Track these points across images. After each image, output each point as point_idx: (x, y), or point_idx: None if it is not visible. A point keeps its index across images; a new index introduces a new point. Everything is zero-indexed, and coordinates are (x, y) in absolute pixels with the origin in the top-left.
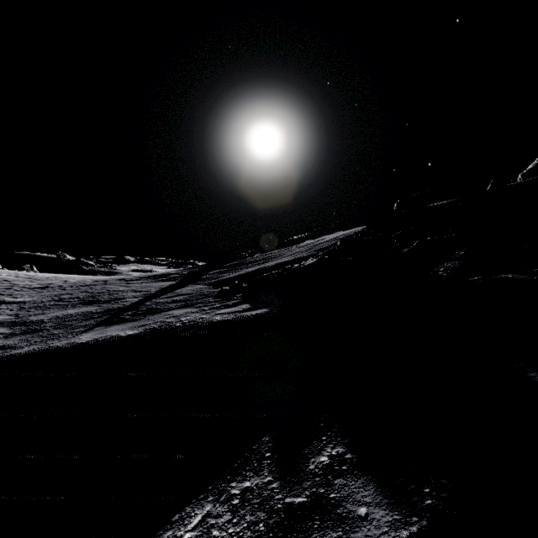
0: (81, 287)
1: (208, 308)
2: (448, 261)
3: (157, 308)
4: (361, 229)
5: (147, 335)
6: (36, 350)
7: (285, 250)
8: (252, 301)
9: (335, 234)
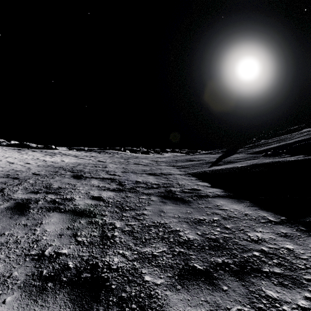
0: (175, 157)
1: (272, 158)
2: None
3: (233, 161)
4: None
5: (253, 165)
6: (200, 171)
7: (290, 135)
8: (303, 154)
9: None
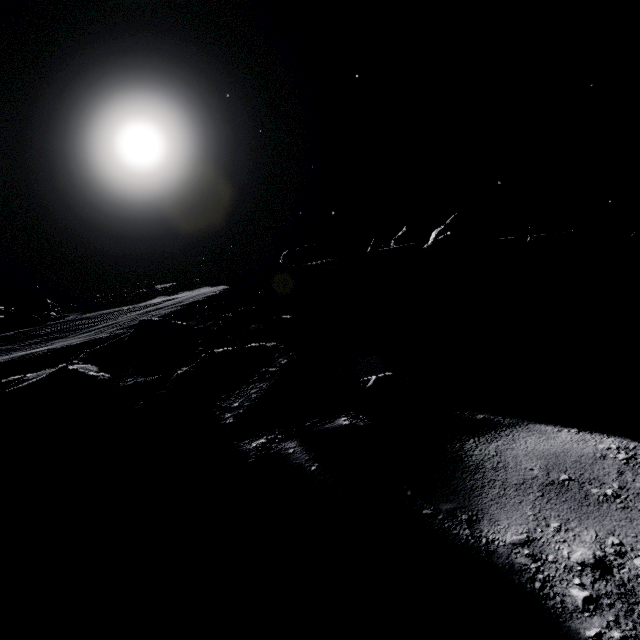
0: None
1: None
2: (259, 379)
3: None
4: (218, 291)
5: None
6: None
7: (109, 313)
8: None
9: (193, 293)
